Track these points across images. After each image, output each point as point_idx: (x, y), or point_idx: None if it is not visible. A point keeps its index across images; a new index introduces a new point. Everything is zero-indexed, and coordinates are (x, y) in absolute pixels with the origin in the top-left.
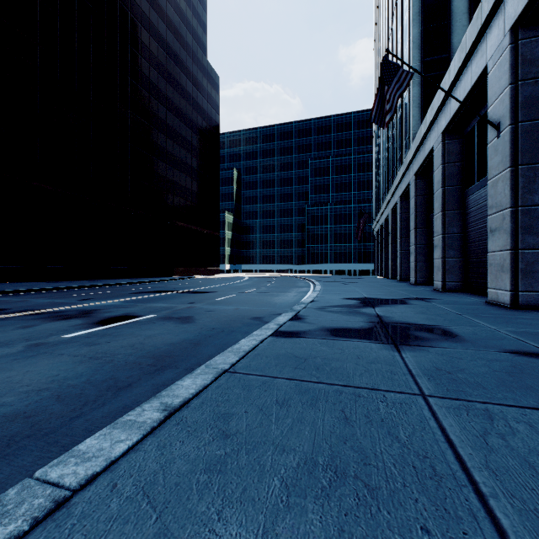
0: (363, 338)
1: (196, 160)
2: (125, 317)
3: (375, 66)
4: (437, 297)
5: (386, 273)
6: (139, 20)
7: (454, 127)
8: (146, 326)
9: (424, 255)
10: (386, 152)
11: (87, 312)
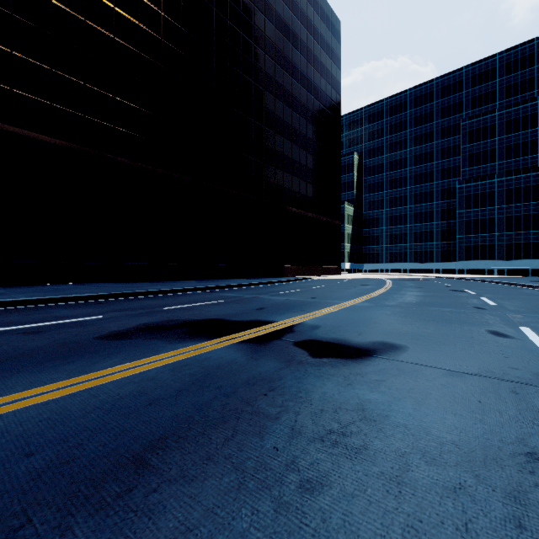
0: None
1: (312, 128)
2: None
3: None
4: None
5: None
6: None
7: None
8: None
9: None
10: None
11: None
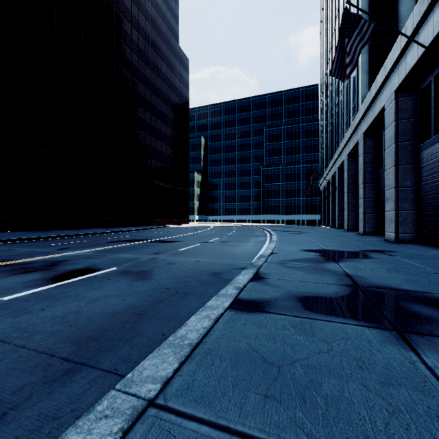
0: (347, 315)
1: (170, 129)
2: (84, 271)
3: (321, 45)
4: (396, 249)
5: (333, 223)
6: (122, 13)
7: (408, 84)
8: (99, 284)
9: (372, 208)
10: (333, 118)
11: (53, 264)
